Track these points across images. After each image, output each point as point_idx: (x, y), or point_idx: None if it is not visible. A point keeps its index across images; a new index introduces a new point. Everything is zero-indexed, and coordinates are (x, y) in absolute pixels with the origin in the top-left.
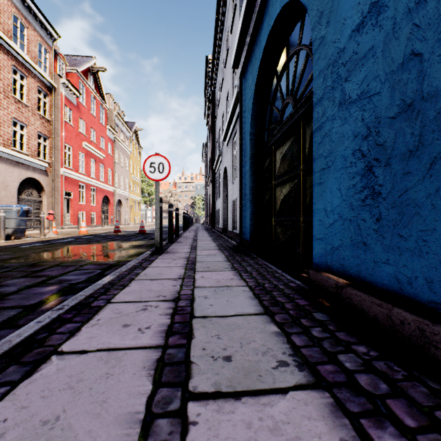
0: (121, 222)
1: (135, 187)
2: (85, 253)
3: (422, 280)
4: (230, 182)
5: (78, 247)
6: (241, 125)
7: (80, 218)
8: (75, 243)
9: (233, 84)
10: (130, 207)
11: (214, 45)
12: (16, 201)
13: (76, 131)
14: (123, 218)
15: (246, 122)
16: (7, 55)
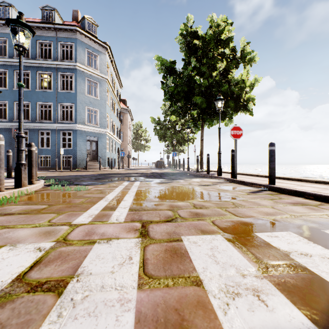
0: None
1: None
2: None
3: (14, 166)
4: None
5: None
6: None
7: None
8: None
9: None
10: None
11: None
12: None
13: None
14: None
15: None
16: None
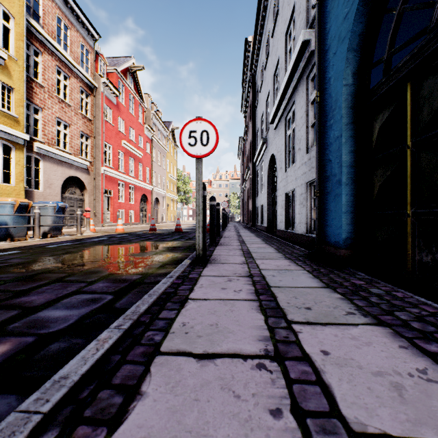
0: (158, 221)
1: (171, 185)
2: (108, 257)
3: None
4: (281, 170)
5: (106, 248)
6: (319, 74)
7: (120, 216)
8: (105, 243)
9: (287, 48)
10: (167, 205)
11: (257, 19)
12: (60, 199)
13: (116, 130)
14: (160, 216)
15: (331, 63)
16: (52, 56)
